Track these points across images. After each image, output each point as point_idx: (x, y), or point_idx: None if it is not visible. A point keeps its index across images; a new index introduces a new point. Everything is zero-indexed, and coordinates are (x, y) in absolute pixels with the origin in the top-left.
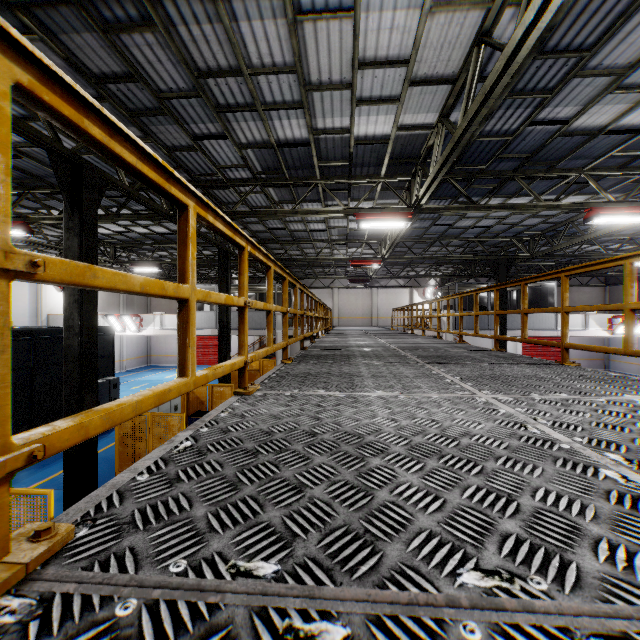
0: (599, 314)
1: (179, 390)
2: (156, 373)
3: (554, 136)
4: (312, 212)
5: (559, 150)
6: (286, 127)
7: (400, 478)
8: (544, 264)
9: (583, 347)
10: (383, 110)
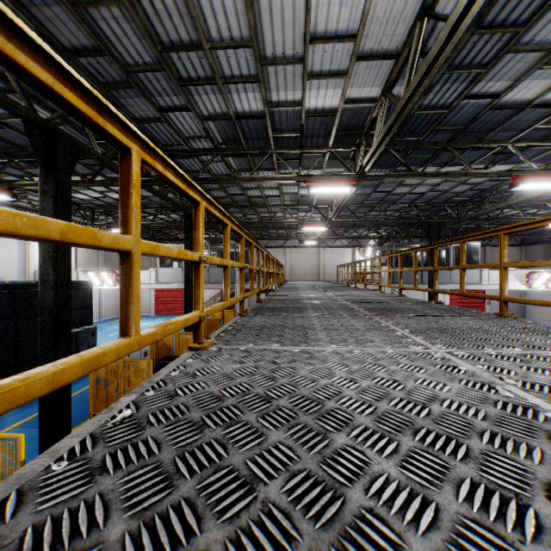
0: (518, 270)
1: (118, 352)
2: None
3: (485, 109)
4: (267, 179)
5: (489, 123)
6: (243, 100)
7: (373, 466)
8: (469, 227)
9: (522, 300)
10: (332, 84)
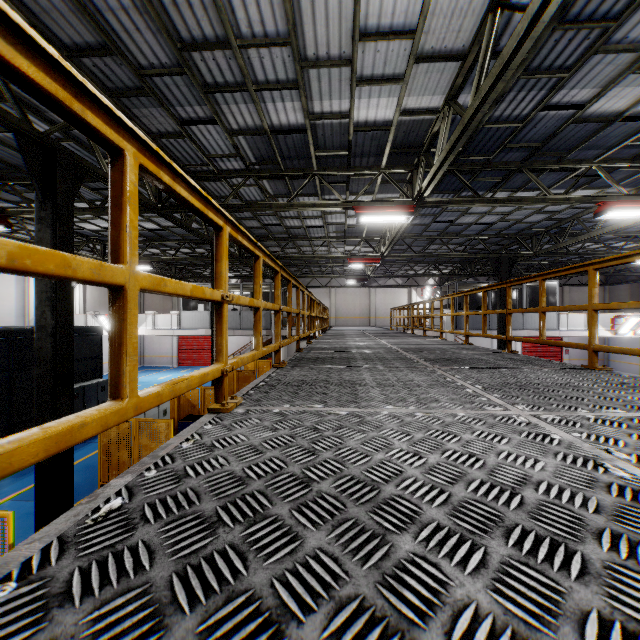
0: (602, 314)
1: (104, 422)
2: (149, 374)
3: (567, 123)
4: (308, 205)
5: (571, 139)
6: (280, 111)
7: (454, 590)
8: (544, 263)
9: (617, 350)
10: (385, 91)
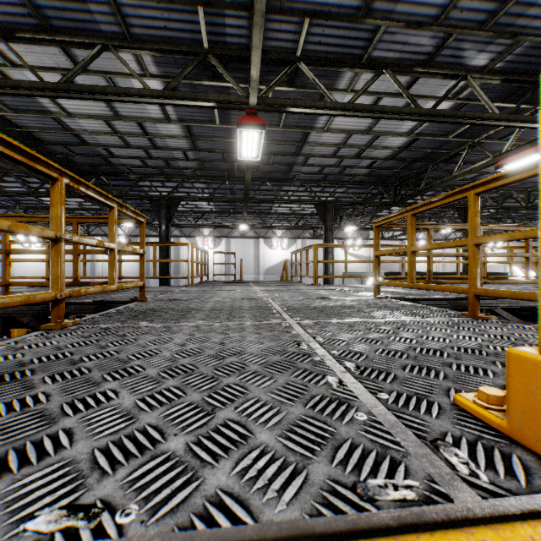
0: None
1: (455, 277)
2: None
3: None
4: None
5: None
6: None
7: None
8: None
9: None
10: None
